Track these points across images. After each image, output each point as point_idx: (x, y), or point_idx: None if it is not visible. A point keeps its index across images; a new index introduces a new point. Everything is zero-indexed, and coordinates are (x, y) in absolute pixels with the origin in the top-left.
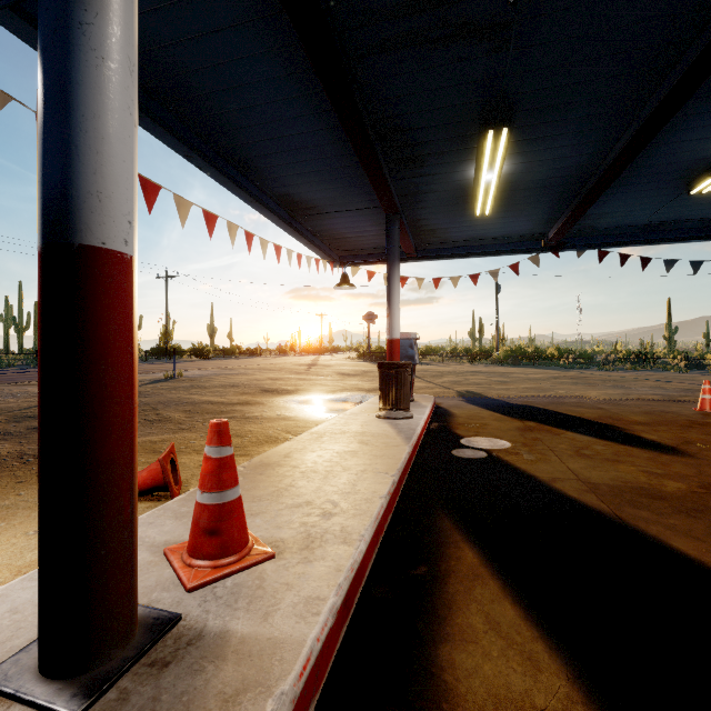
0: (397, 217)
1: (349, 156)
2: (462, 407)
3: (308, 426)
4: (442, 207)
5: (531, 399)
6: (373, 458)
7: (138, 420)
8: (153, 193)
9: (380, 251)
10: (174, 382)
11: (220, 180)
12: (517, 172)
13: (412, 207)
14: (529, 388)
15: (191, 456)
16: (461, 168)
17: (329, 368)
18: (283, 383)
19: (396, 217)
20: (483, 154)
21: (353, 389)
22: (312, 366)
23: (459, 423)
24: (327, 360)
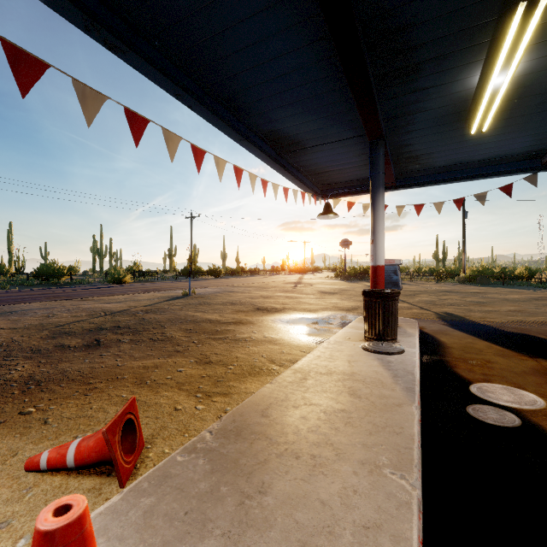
0: (381, 143)
1: (334, 76)
2: (449, 333)
3: (292, 352)
4: (430, 128)
5: (524, 325)
6: (373, 430)
7: (144, 339)
8: (138, 128)
9: (359, 183)
10: (188, 299)
11: (210, 119)
12: (534, 71)
13: (397, 132)
14: (513, 310)
15: (171, 392)
16: (463, 75)
17: (311, 286)
18: (273, 301)
19: (380, 143)
20: (499, 48)
21: (334, 308)
22: (298, 284)
23: (455, 358)
24: (309, 279)
